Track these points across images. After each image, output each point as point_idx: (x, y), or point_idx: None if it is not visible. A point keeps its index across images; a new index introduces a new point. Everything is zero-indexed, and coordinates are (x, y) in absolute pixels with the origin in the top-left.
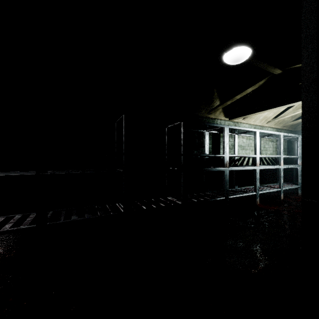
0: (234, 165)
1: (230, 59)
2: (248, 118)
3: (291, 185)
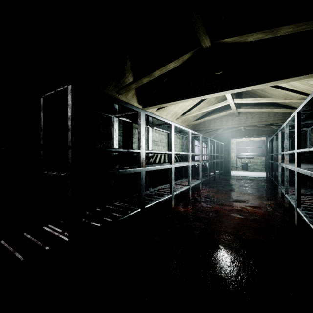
0: (148, 163)
1: None
2: (162, 110)
3: (194, 181)
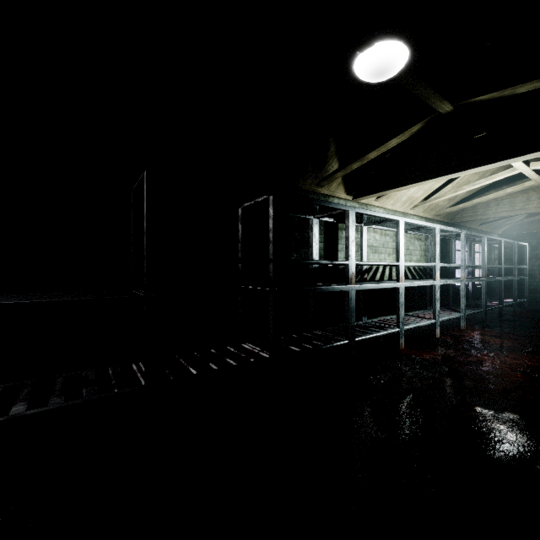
0: (361, 280)
1: (368, 67)
2: (384, 198)
3: (449, 313)
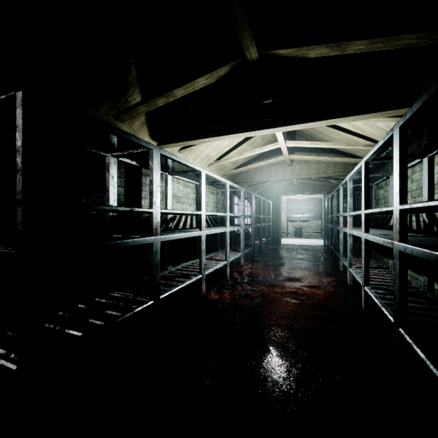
0: (166, 230)
1: None
2: (187, 150)
3: (234, 253)
